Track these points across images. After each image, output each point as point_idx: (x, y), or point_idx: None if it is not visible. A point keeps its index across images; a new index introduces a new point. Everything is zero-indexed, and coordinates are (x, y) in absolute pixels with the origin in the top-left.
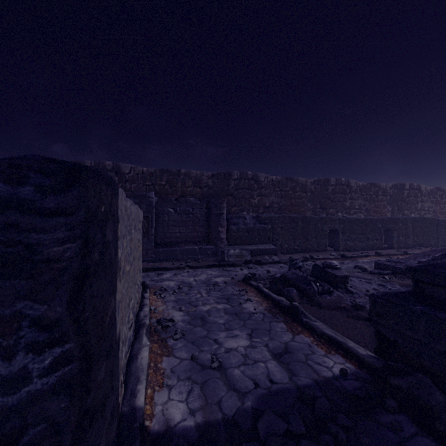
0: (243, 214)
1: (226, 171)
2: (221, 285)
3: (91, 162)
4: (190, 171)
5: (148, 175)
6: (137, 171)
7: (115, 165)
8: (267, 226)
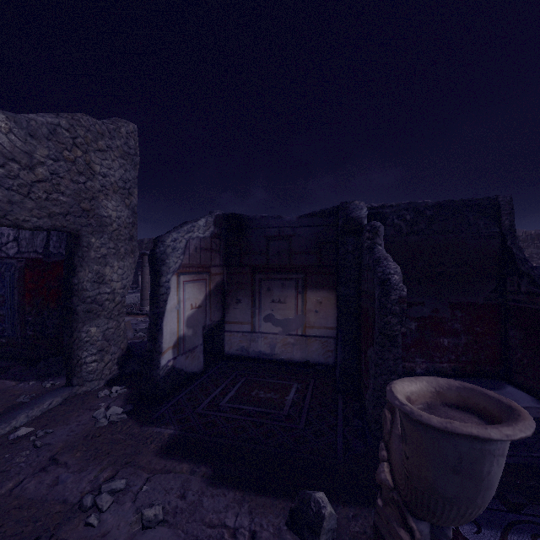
0: None
1: None
2: None
3: None
4: None
5: None
6: None
7: None
8: None
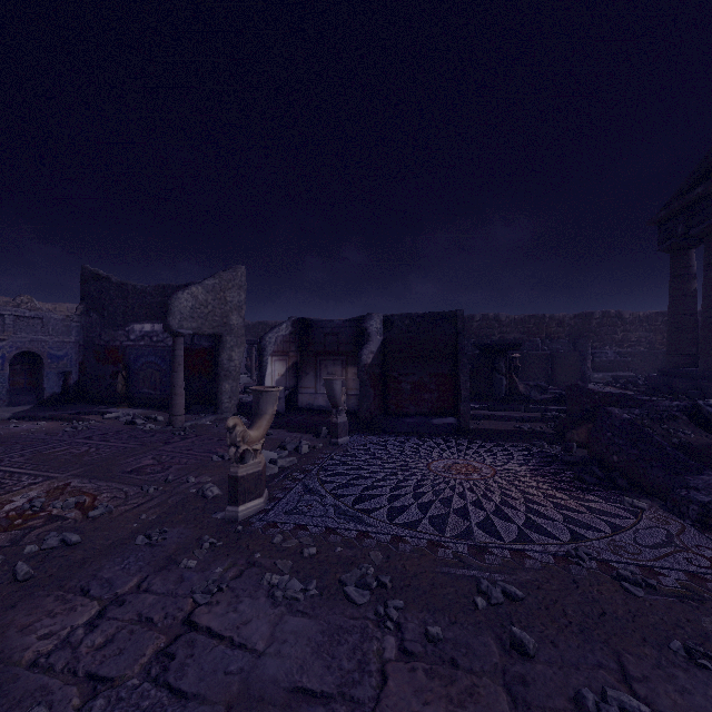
0: (605, 349)
1: (588, 312)
2: (592, 386)
3: (480, 315)
4: (554, 315)
5: (518, 321)
6: (511, 319)
7: (495, 316)
8: (627, 359)
